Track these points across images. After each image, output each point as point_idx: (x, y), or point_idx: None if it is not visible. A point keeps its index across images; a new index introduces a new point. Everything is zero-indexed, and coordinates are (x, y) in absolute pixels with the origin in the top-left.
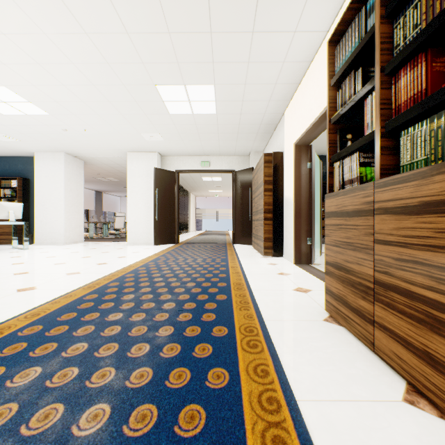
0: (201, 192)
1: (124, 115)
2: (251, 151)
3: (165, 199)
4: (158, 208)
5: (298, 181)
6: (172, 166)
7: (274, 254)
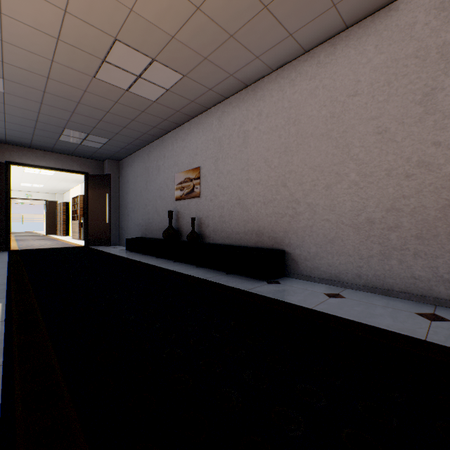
0: None
1: None
2: (57, 193)
3: None
4: None
5: None
6: None
7: (67, 235)
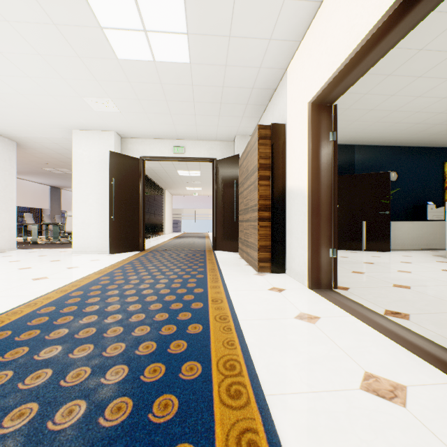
0: (178, 190)
1: (44, 56)
2: (236, 134)
3: (126, 194)
4: (115, 205)
5: (316, 159)
6: (136, 151)
7: (274, 270)
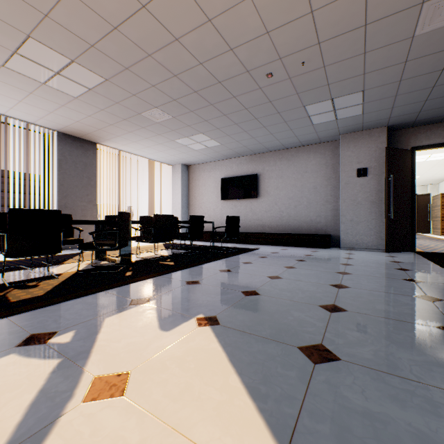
0: None
1: None
2: (429, 184)
3: None
4: None
5: None
6: None
7: None
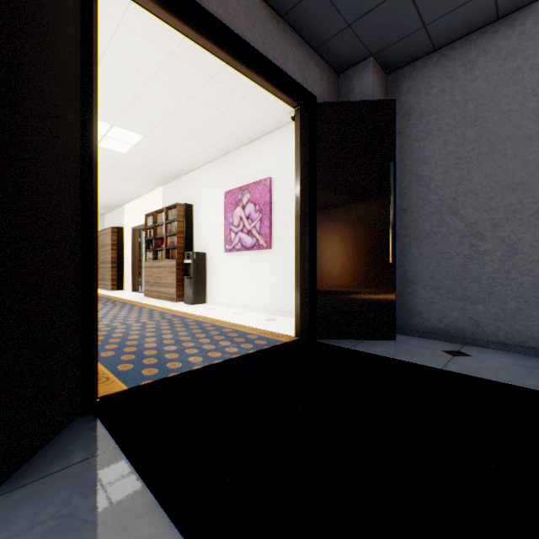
0: None
1: None
2: None
3: None
4: None
5: (135, 248)
6: None
7: (119, 289)
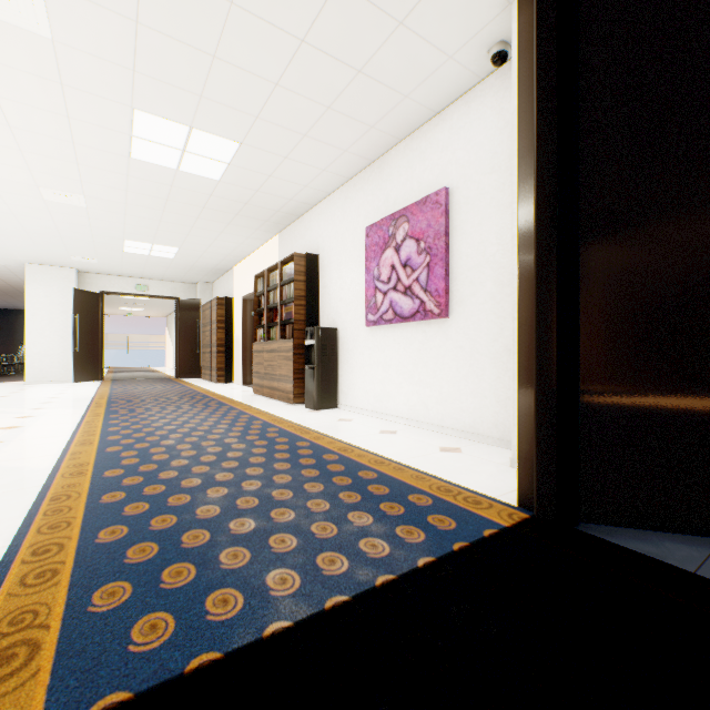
0: (105, 309)
1: (67, 244)
2: (200, 281)
3: (88, 327)
4: (79, 338)
5: (245, 325)
6: (96, 286)
7: (227, 381)
